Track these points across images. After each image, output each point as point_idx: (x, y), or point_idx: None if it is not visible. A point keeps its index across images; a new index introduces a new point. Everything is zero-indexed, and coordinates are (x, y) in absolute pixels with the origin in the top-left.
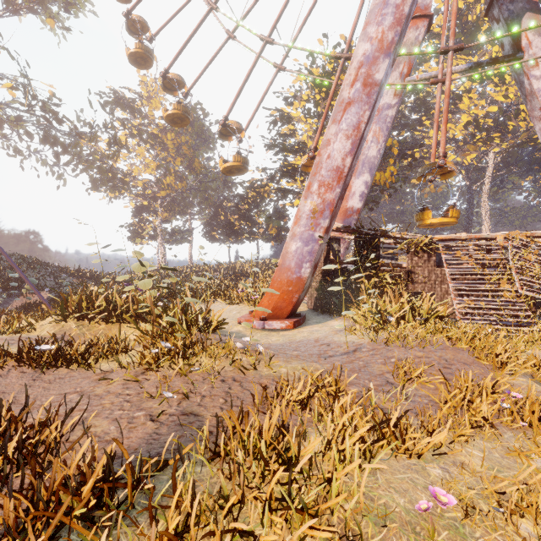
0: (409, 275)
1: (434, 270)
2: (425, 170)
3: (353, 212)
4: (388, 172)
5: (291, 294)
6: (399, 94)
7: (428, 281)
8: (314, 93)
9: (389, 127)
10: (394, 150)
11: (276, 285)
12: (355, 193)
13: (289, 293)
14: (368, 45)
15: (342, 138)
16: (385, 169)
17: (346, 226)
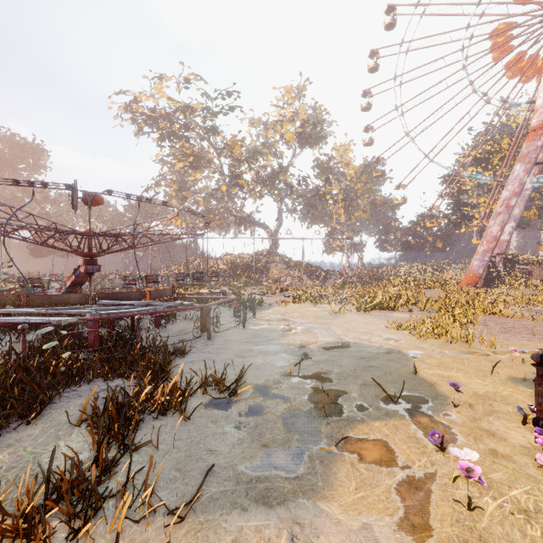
0: (529, 273)
1: (542, 271)
2: (541, 228)
3: (504, 242)
4: (532, 212)
5: (474, 279)
6: (532, 183)
7: (538, 275)
8: (476, 165)
9: (526, 199)
10: (535, 201)
11: (468, 276)
12: (505, 232)
13: (474, 279)
14: (507, 193)
15: (496, 226)
16: (530, 209)
17: (498, 253)
